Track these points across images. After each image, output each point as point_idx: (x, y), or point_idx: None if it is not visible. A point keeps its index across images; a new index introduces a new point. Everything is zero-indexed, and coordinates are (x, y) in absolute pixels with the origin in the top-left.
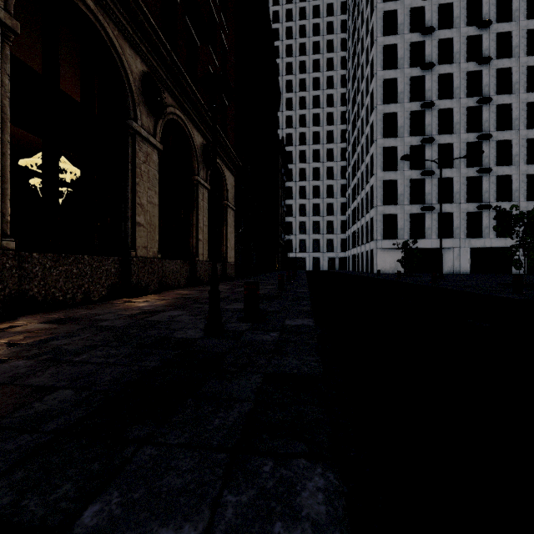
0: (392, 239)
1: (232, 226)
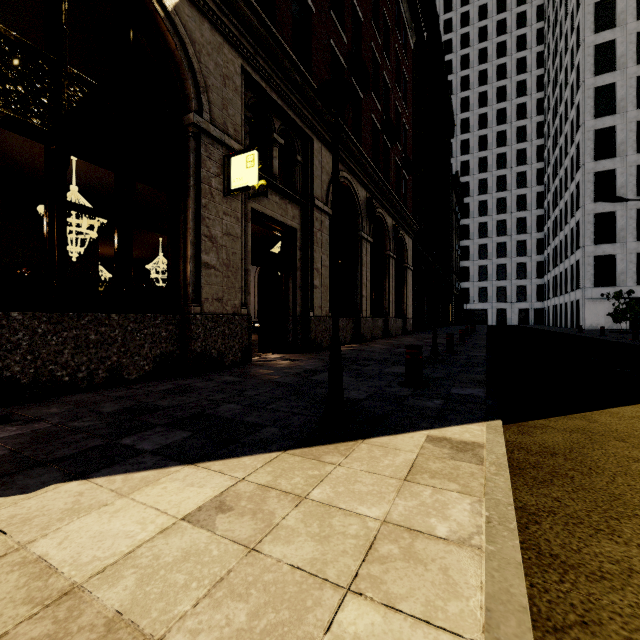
0: (608, 286)
1: (410, 285)
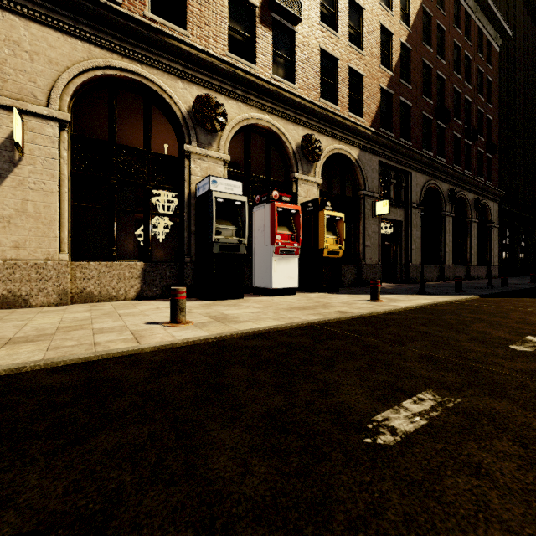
0: None
1: (495, 239)
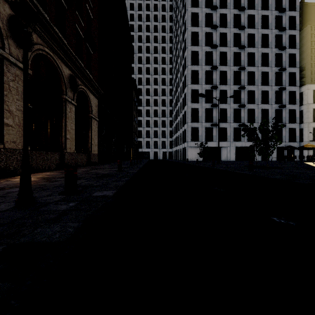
0: (196, 141)
1: (96, 131)
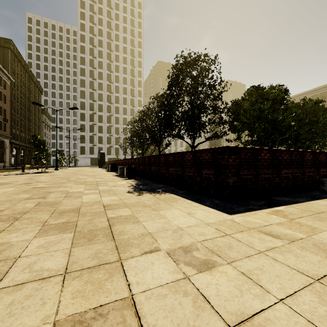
0: (84, 154)
1: (8, 153)
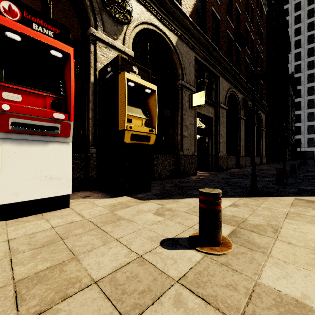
0: None
1: (264, 139)
